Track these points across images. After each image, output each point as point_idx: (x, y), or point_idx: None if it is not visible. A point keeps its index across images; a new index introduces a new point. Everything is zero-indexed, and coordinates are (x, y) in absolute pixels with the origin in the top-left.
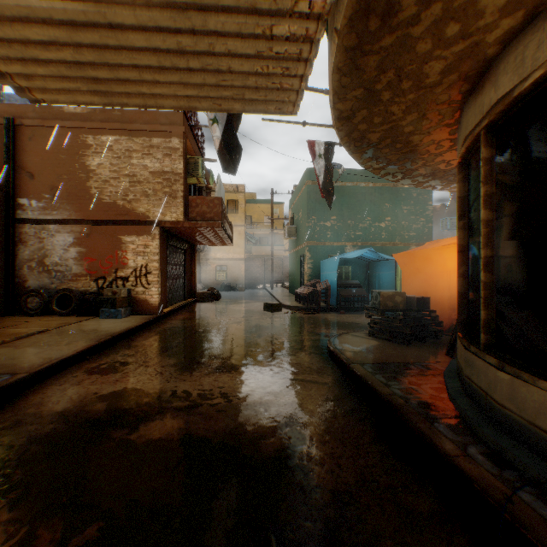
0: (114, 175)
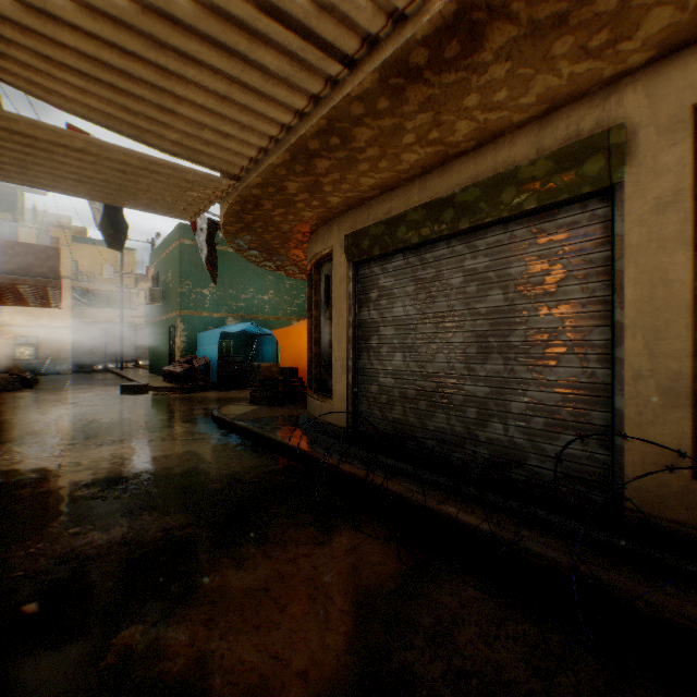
0: None
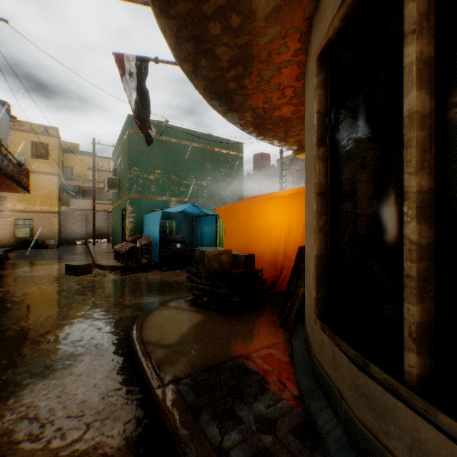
0: None
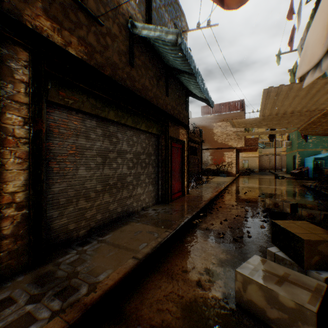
0: (221, 134)
